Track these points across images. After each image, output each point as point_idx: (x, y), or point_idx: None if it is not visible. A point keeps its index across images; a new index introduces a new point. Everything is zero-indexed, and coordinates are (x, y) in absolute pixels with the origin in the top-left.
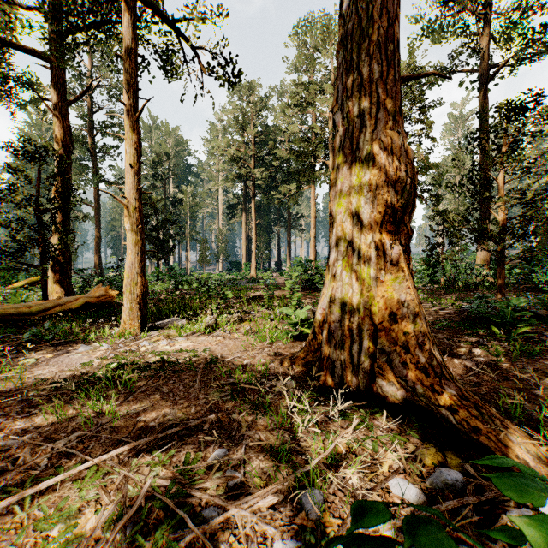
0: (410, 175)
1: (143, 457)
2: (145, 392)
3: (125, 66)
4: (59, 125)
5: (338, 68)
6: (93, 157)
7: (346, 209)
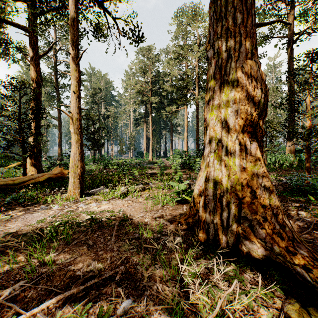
0: (264, 91)
1: (67, 307)
2: (77, 244)
3: (70, 29)
4: (34, 70)
5: (210, 19)
6: (57, 91)
7: (217, 116)
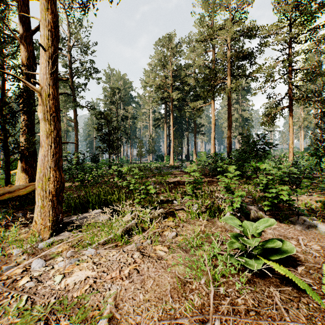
0: None
1: None
2: None
3: None
4: (25, 50)
5: None
6: (74, 91)
7: None
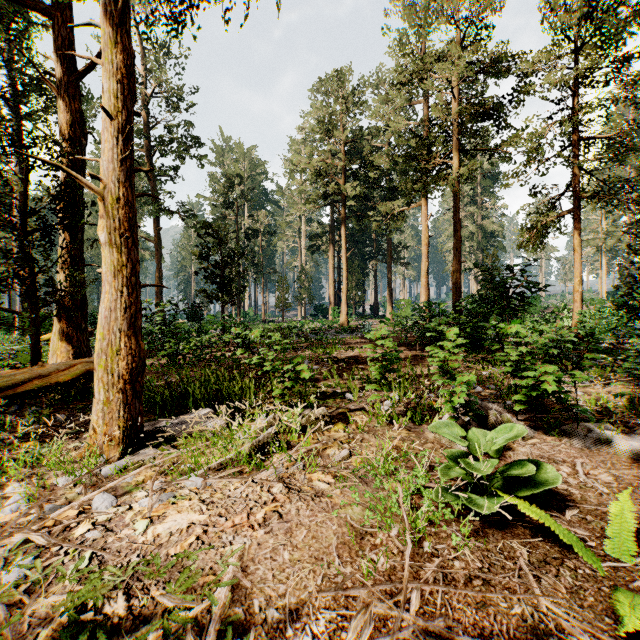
0: None
1: None
2: None
3: None
4: (67, 109)
5: None
6: (154, 182)
7: None
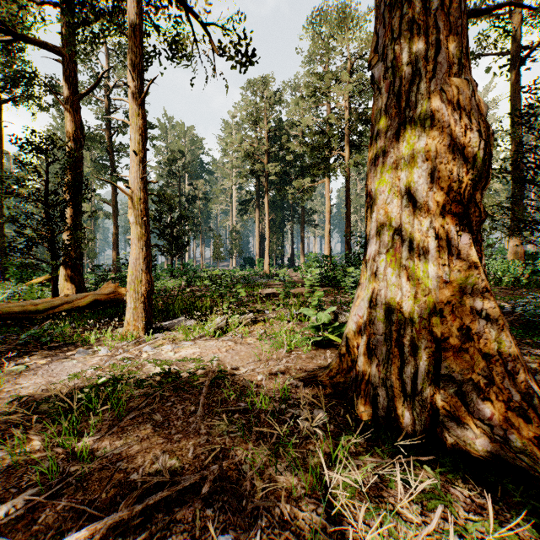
0: (484, 136)
1: None
2: (135, 419)
3: (129, 44)
4: (70, 119)
5: (378, 7)
6: (111, 156)
7: (391, 186)
